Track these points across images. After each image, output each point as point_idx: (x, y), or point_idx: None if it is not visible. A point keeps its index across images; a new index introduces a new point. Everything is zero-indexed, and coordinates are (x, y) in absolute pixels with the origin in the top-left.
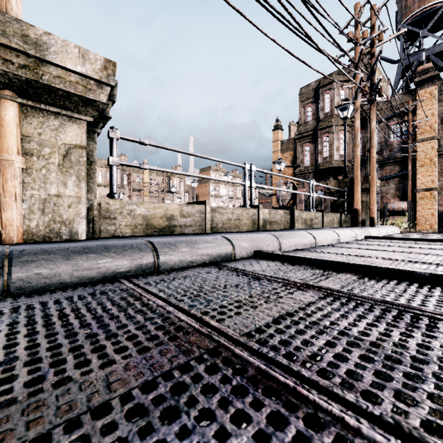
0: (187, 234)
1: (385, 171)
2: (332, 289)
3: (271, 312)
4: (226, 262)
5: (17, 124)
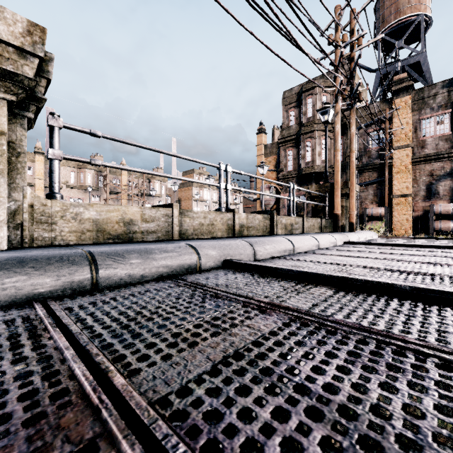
0: (147, 242)
1: (364, 177)
2: (301, 311)
3: (214, 352)
4: (188, 275)
5: None
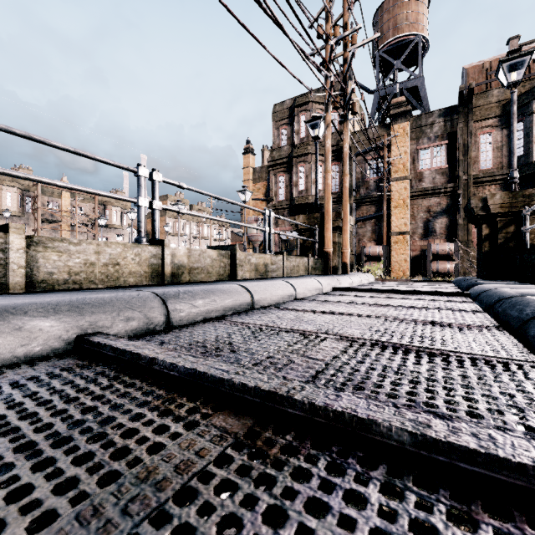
0: None
1: (362, 211)
2: None
3: None
4: None
5: None
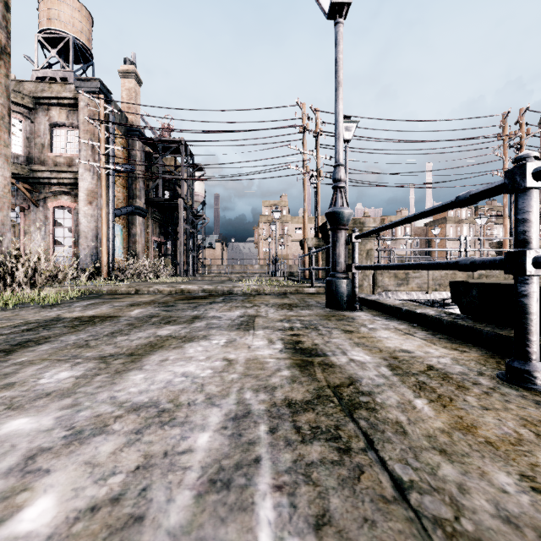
0: None
1: None
2: None
3: None
4: None
5: (320, 255)
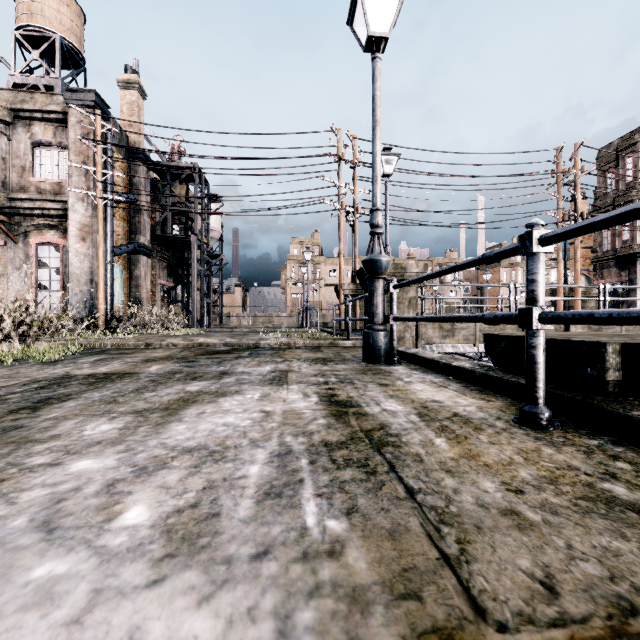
0: None
1: None
2: None
3: None
4: None
5: (358, 303)
